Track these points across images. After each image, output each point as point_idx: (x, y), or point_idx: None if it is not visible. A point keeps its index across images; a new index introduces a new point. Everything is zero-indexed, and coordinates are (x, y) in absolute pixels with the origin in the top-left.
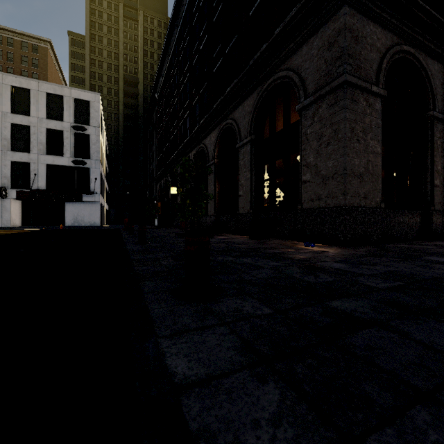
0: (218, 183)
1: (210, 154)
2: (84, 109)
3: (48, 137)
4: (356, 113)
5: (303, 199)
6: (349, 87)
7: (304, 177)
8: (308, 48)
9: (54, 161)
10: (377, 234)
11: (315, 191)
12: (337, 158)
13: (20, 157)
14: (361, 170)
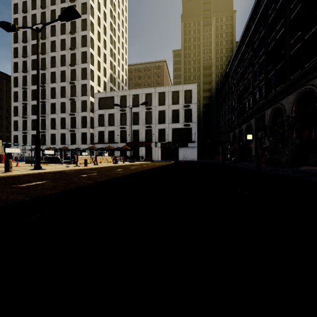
0: (295, 130)
1: (287, 110)
2: (189, 95)
3: (172, 114)
4: None
5: None
6: None
7: None
8: None
9: (175, 126)
10: None
11: None
12: None
13: (161, 126)
14: None
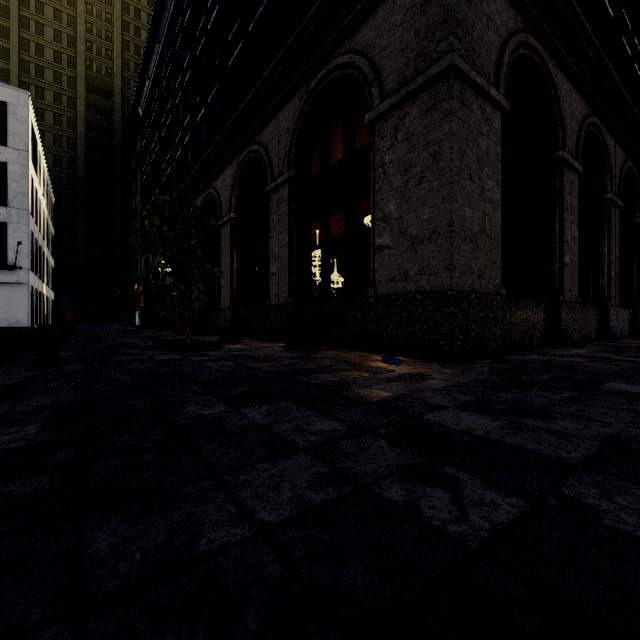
0: (237, 254)
1: (224, 204)
2: None
3: None
4: (467, 127)
5: (378, 278)
6: (458, 78)
7: (379, 239)
8: (386, 13)
9: None
10: (497, 339)
11: (398, 263)
12: (437, 204)
13: None
14: (475, 228)
